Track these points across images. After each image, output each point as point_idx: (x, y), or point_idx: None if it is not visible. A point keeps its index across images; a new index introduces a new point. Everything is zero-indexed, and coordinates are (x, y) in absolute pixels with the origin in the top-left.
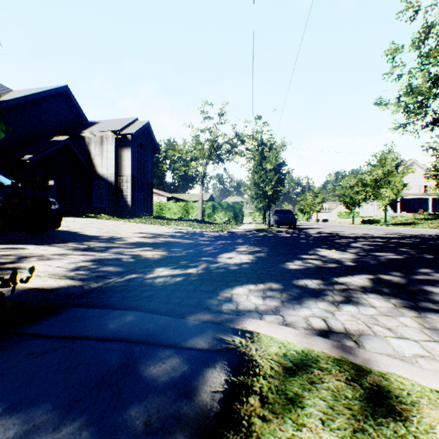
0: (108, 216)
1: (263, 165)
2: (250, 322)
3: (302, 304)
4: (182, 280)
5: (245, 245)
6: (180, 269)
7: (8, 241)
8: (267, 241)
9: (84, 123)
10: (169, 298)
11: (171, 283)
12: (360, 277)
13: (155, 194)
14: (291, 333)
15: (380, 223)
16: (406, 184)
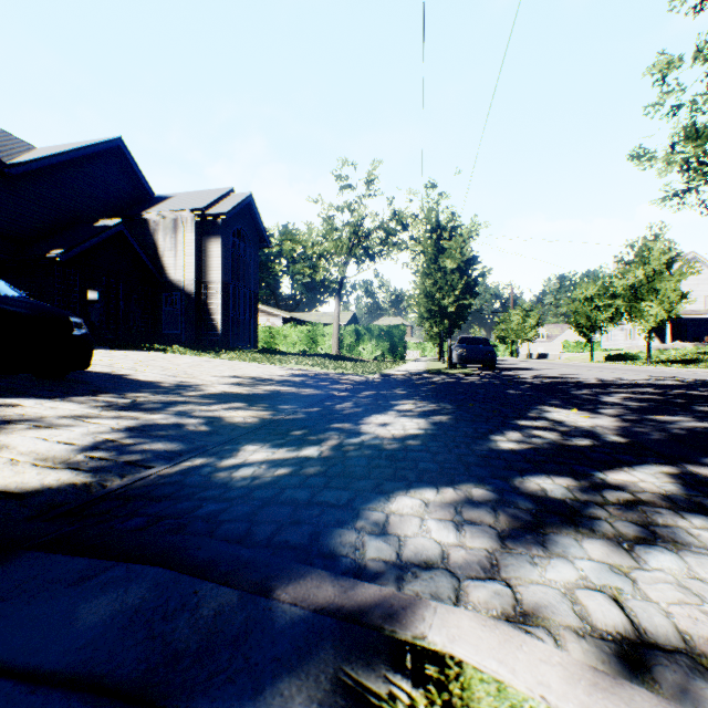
0: (183, 348)
1: (440, 263)
2: (435, 615)
3: (547, 545)
4: (287, 474)
5: (412, 400)
6: (289, 447)
7: None
8: (449, 391)
9: (147, 198)
10: (250, 522)
11: (265, 482)
12: (650, 471)
13: (263, 313)
14: (551, 665)
15: (638, 360)
16: (686, 293)
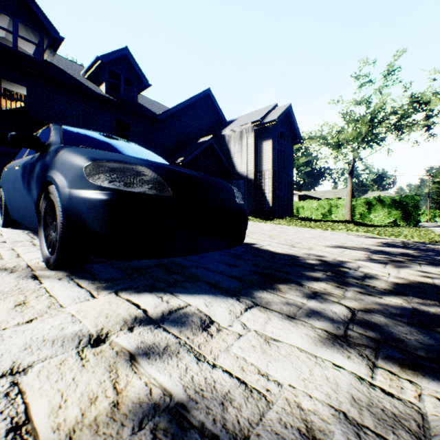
0: (251, 217)
1: None
2: None
3: None
4: None
5: None
6: None
7: (168, 275)
8: None
9: (222, 123)
10: None
11: None
12: None
13: None
14: None
15: None
16: None
